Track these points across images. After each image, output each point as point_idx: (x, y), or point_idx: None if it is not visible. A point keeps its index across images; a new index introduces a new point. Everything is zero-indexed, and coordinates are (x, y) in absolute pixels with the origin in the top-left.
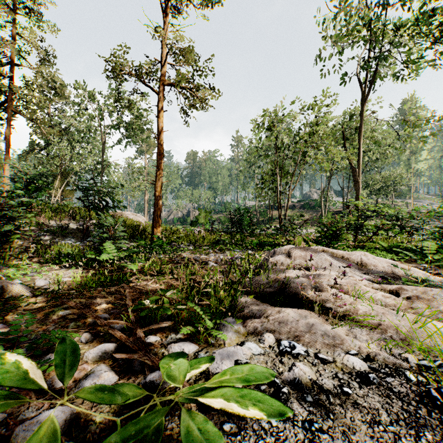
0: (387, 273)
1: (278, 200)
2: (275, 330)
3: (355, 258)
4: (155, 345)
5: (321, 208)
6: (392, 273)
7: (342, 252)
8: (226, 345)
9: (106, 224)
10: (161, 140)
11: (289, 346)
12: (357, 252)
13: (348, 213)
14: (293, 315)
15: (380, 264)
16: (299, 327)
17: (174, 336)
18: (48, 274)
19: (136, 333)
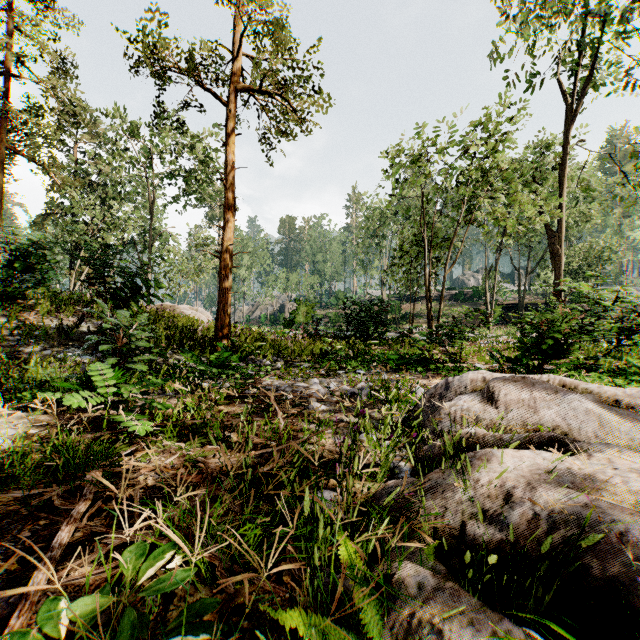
0: None
1: (427, 284)
2: None
3: None
4: None
5: (486, 298)
6: None
7: (613, 390)
8: None
9: (104, 325)
10: (230, 184)
11: None
12: None
13: (526, 307)
14: None
15: None
16: None
17: None
18: None
19: None
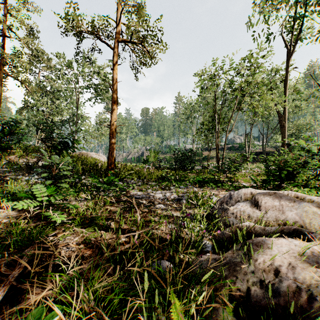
0: None
1: (216, 141)
2: None
3: None
4: None
5: (246, 149)
6: None
7: None
8: None
9: (45, 163)
10: (115, 90)
11: None
12: None
13: (266, 153)
14: None
15: None
16: None
17: None
18: None
19: None
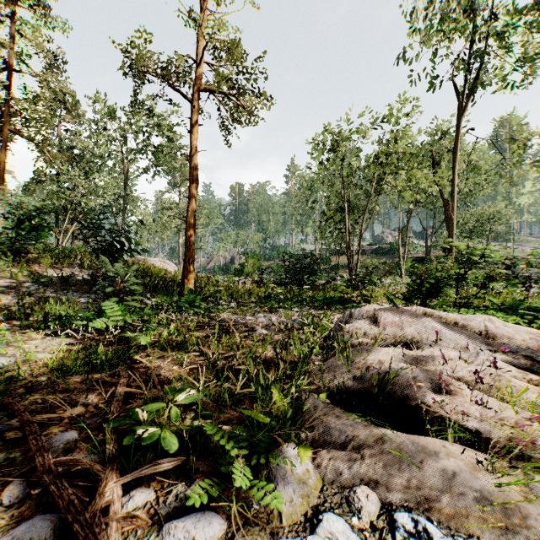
0: (531, 351)
1: (348, 242)
2: (377, 481)
3: (475, 325)
4: (140, 518)
5: (399, 252)
6: (536, 349)
7: (455, 316)
8: (283, 520)
9: (110, 274)
10: (194, 163)
11: (416, 531)
12: (477, 316)
13: (432, 260)
14: (410, 451)
15: (517, 335)
16: (424, 475)
17: (182, 491)
18: (22, 346)
19: (104, 494)
